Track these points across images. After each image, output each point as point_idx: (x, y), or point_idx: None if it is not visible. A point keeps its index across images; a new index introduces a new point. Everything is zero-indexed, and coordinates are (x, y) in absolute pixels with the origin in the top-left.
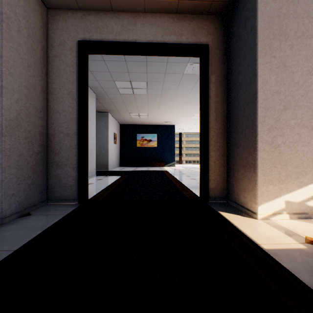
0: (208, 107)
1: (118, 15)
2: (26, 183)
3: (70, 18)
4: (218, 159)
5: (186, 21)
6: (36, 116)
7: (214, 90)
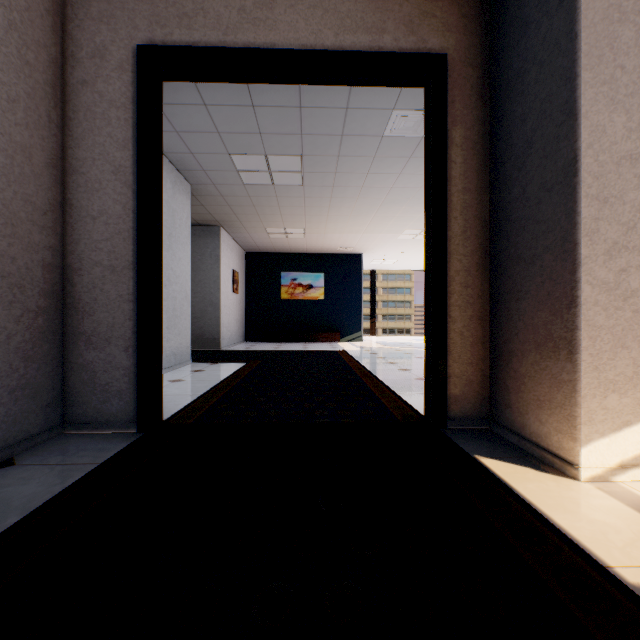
0: (445, 203)
1: None
2: (3, 385)
3: None
4: (470, 327)
5: None
6: (34, 223)
7: (461, 163)
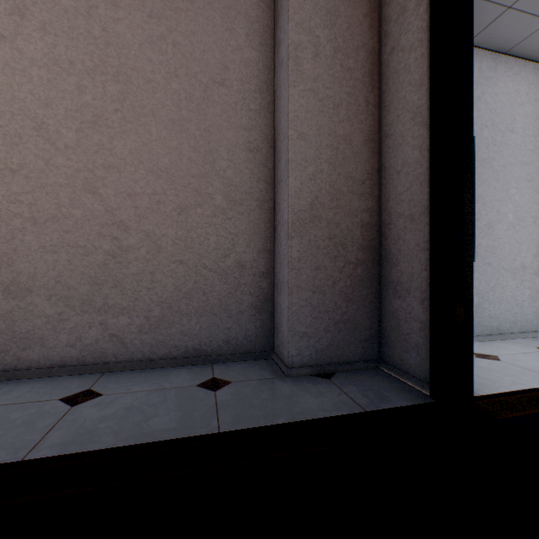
0: None
1: None
2: (329, 317)
3: None
4: None
5: None
6: (353, 193)
7: None
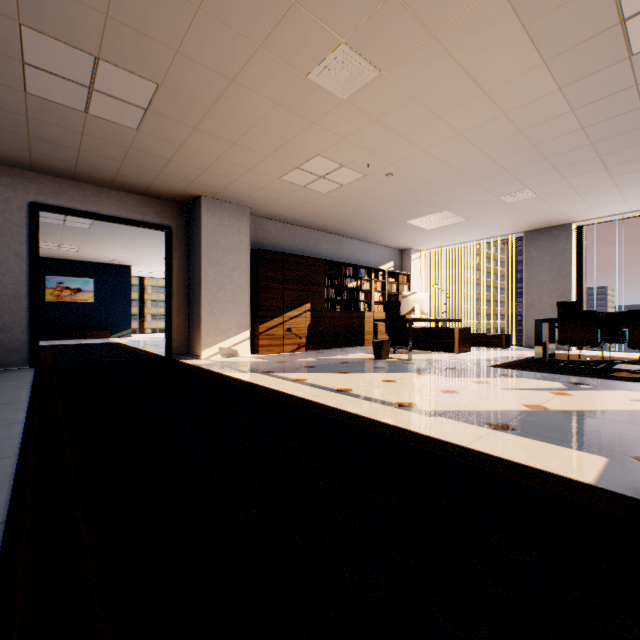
0: (172, 279)
1: (79, 185)
2: None
3: (18, 177)
4: (181, 322)
5: (152, 204)
6: None
7: (178, 265)
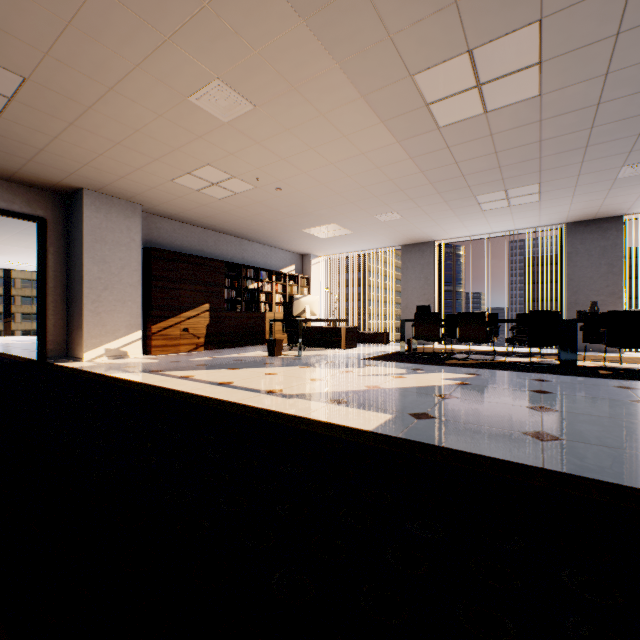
0: (47, 275)
1: None
2: None
3: None
4: (59, 322)
5: (20, 191)
6: None
7: (55, 261)
